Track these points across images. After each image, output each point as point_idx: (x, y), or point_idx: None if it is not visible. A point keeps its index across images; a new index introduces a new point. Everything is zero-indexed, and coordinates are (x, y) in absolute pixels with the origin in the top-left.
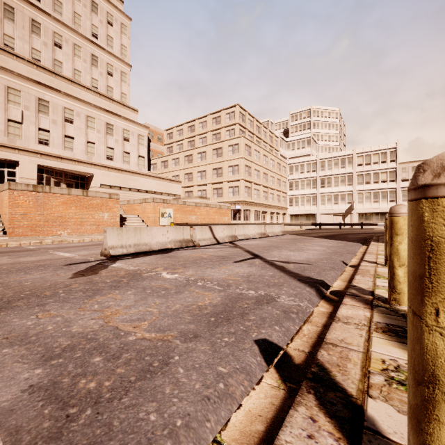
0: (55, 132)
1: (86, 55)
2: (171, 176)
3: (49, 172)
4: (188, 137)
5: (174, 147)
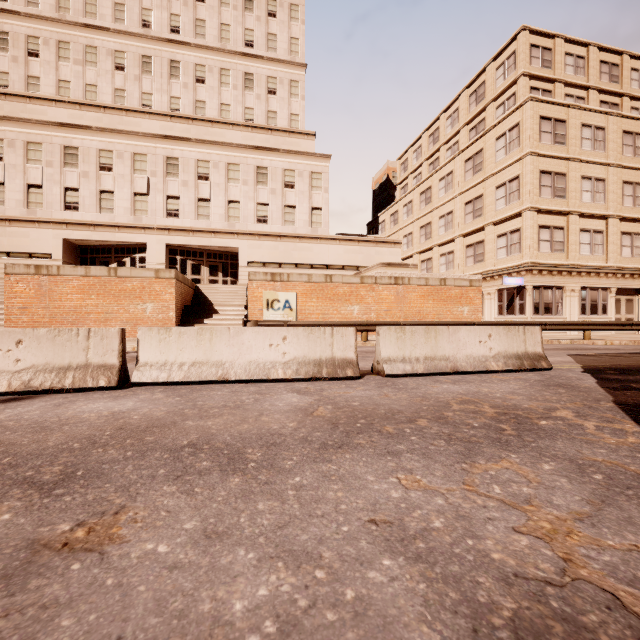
0: (186, 197)
1: (237, 79)
2: (402, 238)
3: (185, 252)
4: (428, 155)
5: (409, 183)
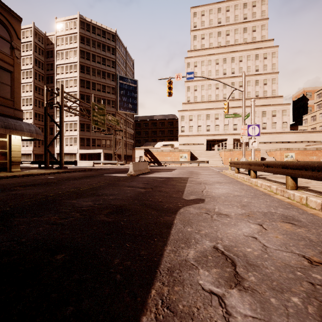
0: (239, 124)
1: (252, 83)
2: (318, 127)
3: (237, 140)
4: None
5: (321, 103)
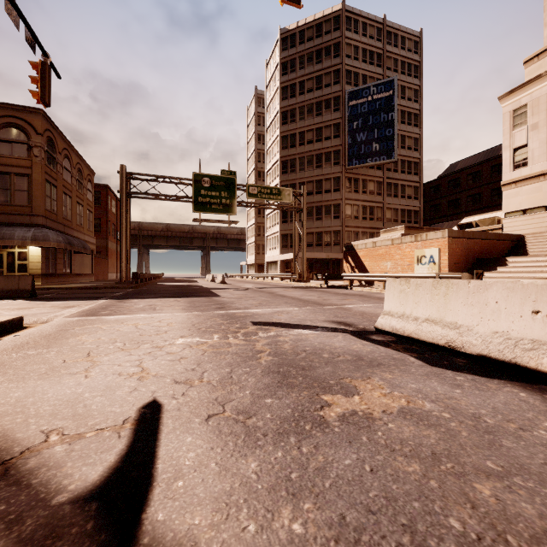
0: None
1: None
2: None
3: None
4: None
5: None
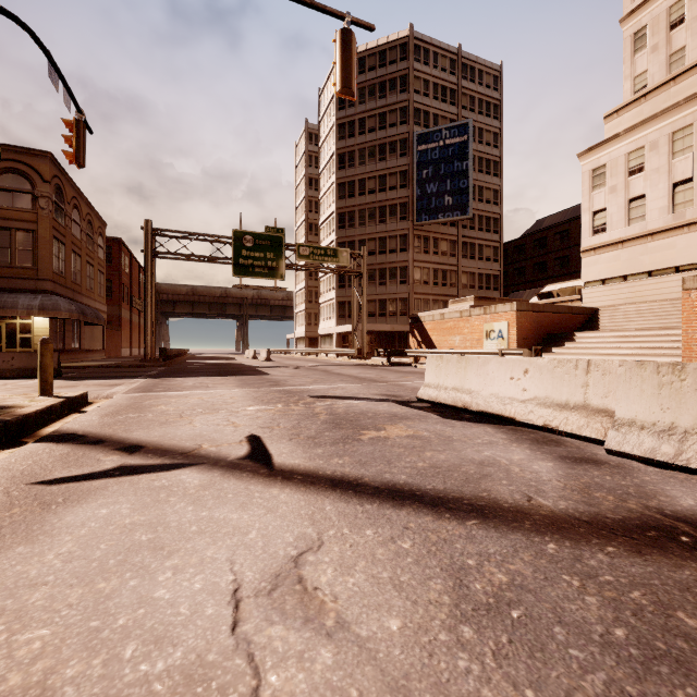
0: None
1: None
2: None
3: None
4: None
5: None
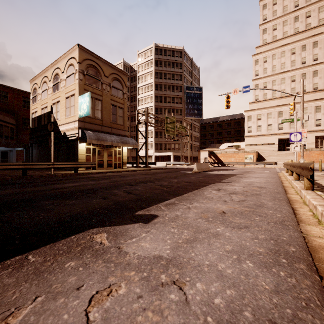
0: (323, 118)
1: None
2: None
3: (321, 138)
4: None
5: None
